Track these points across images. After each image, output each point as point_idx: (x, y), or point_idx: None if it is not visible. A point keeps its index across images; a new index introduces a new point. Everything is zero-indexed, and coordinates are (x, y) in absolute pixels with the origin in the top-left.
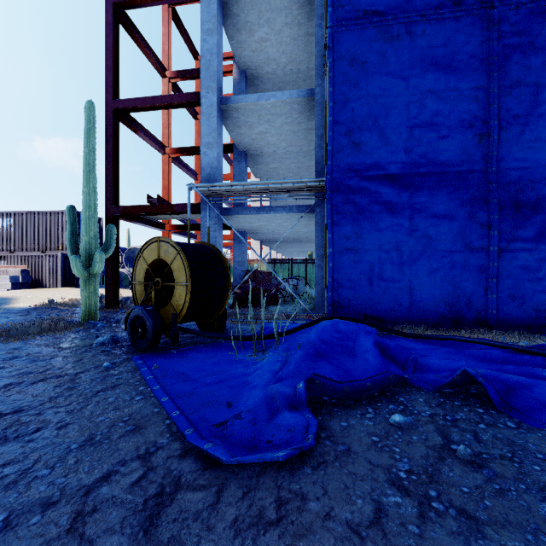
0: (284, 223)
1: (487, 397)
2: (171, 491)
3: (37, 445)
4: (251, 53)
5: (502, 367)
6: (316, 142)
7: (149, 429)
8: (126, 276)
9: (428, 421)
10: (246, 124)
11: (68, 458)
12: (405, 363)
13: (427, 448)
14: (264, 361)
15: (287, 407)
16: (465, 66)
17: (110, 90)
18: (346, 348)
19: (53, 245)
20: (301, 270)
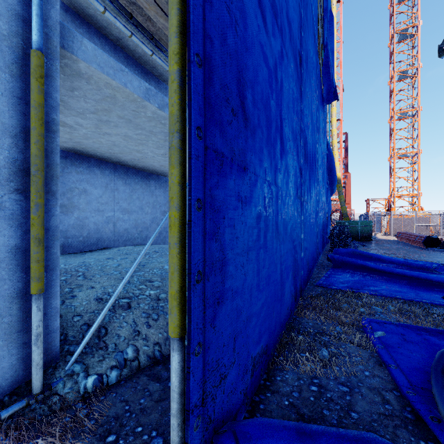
0: None
1: None
2: None
3: None
4: None
5: None
6: None
7: None
8: None
9: None
10: None
11: None
12: None
13: None
14: None
15: None
16: None
17: None
18: None
19: None
20: None
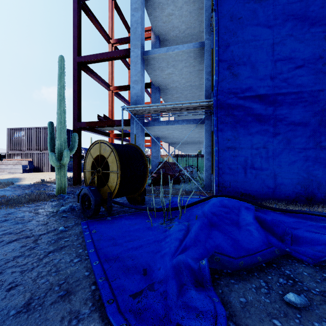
0: (184, 131)
1: None
2: None
3: None
4: (162, 24)
5: None
6: (206, 76)
7: (77, 295)
8: None
9: (321, 300)
10: (159, 69)
11: None
12: (282, 235)
13: None
14: (171, 229)
15: (192, 281)
16: (316, 14)
17: (76, 50)
18: (232, 220)
19: (46, 147)
20: (194, 162)
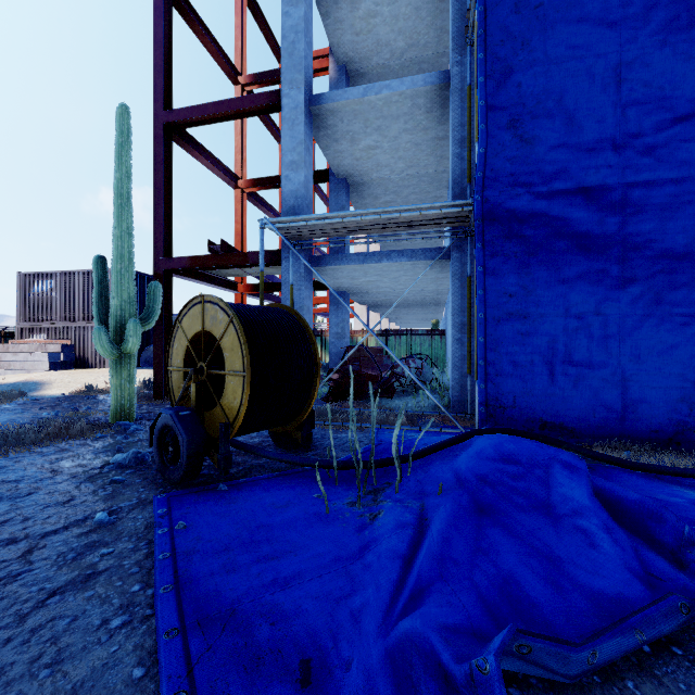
0: (402, 278)
1: None
2: None
3: None
4: (354, 37)
5: None
6: (454, 150)
7: None
8: None
9: None
10: (347, 136)
11: None
12: (674, 548)
13: None
14: (378, 522)
15: None
16: None
17: (160, 97)
18: (532, 498)
19: None
20: (424, 346)
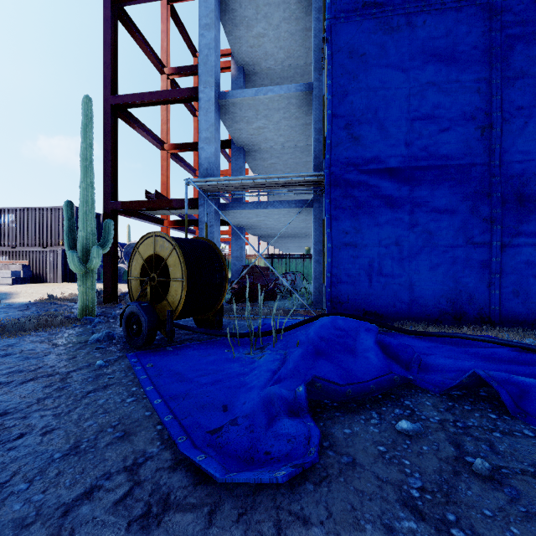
0: (282, 219)
1: (498, 401)
2: (159, 512)
3: (17, 454)
4: (249, 48)
5: (512, 367)
6: (315, 136)
7: (139, 436)
8: (126, 271)
9: (438, 428)
10: (244, 120)
11: (49, 470)
12: (409, 363)
13: (440, 460)
14: (262, 359)
15: (287, 412)
16: (467, 57)
17: (108, 85)
18: (347, 346)
19: (53, 240)
20: (299, 266)
